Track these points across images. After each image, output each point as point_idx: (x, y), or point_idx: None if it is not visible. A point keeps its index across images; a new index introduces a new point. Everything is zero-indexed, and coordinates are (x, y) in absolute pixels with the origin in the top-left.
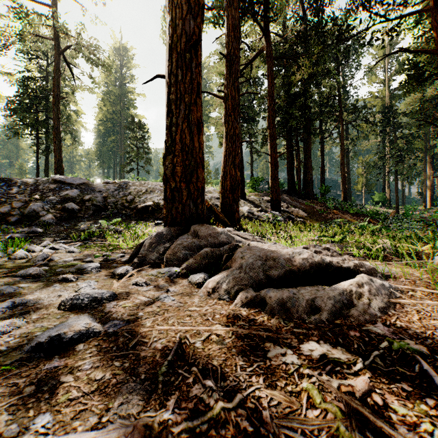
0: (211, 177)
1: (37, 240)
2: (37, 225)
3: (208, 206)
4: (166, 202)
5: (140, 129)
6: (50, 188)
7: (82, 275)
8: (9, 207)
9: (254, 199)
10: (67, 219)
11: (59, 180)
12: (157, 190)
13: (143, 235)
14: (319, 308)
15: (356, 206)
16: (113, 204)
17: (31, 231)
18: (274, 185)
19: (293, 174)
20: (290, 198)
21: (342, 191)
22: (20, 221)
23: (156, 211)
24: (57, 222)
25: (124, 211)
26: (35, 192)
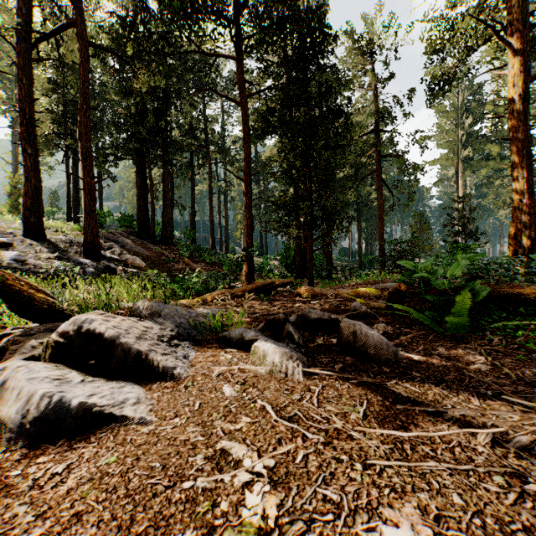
0: None
1: None
2: None
3: None
4: None
5: None
6: None
7: None
8: None
9: (62, 240)
10: None
11: None
12: None
13: None
14: None
15: (215, 255)
16: None
17: None
18: (89, 221)
19: (146, 212)
20: (138, 242)
21: (211, 237)
22: None
23: None
24: None
25: None
26: None
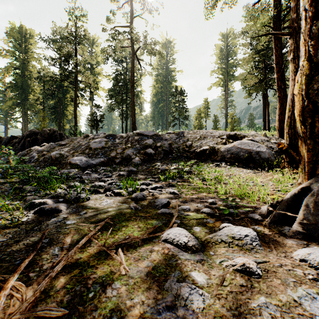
0: (237, 125)
1: (135, 177)
2: (131, 165)
3: (283, 147)
4: (312, 141)
5: (181, 95)
6: (135, 139)
7: (248, 253)
8: (115, 152)
9: None
10: (147, 161)
11: (140, 133)
12: (208, 136)
13: (221, 178)
14: None
15: None
16: (176, 149)
17: (130, 170)
18: None
19: None
20: None
21: None
22: (121, 162)
23: (212, 154)
24: (142, 163)
25: (185, 154)
26: (127, 142)
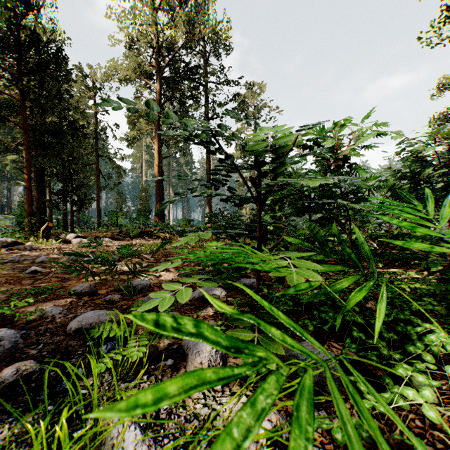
0: None
1: None
2: None
3: None
4: None
5: None
6: None
7: None
8: None
9: None
10: None
11: None
12: None
13: None
14: (27, 248)
15: None
16: None
17: None
18: None
19: None
20: None
21: None
22: None
23: None
24: None
25: None
26: None
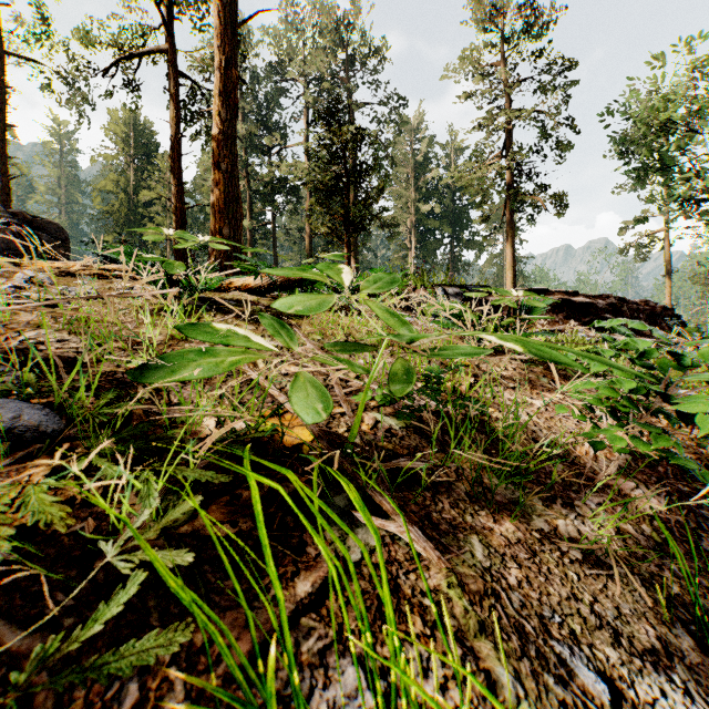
0: None
1: None
2: None
3: None
4: None
5: None
6: None
7: None
8: None
9: None
10: None
11: None
12: None
13: None
14: None
15: None
16: None
17: None
18: None
19: None
20: None
21: None
22: None
23: None
24: None
25: None
26: None
